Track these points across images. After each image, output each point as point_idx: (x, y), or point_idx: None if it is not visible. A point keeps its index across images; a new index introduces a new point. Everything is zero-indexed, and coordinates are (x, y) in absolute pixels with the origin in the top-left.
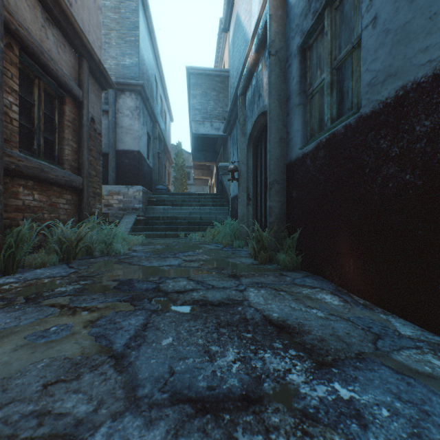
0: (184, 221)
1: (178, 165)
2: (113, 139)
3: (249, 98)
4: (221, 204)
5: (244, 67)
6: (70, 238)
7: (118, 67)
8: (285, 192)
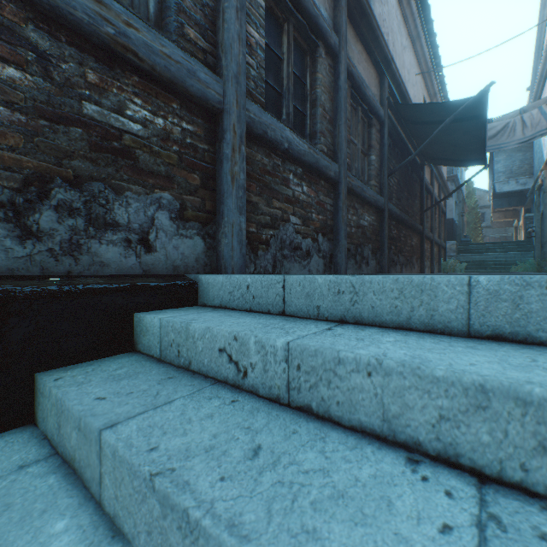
0: (490, 263)
1: (468, 207)
2: None
3: (541, 194)
4: (526, 250)
5: (537, 178)
6: (453, 265)
7: None
8: None
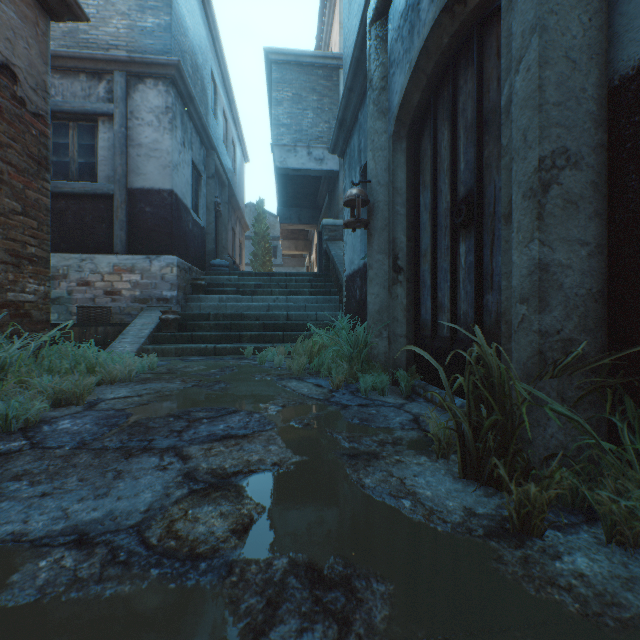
0: (255, 323)
1: (259, 235)
2: (121, 168)
3: (401, 8)
4: (325, 291)
5: None
6: None
7: (132, 31)
8: (604, 205)
